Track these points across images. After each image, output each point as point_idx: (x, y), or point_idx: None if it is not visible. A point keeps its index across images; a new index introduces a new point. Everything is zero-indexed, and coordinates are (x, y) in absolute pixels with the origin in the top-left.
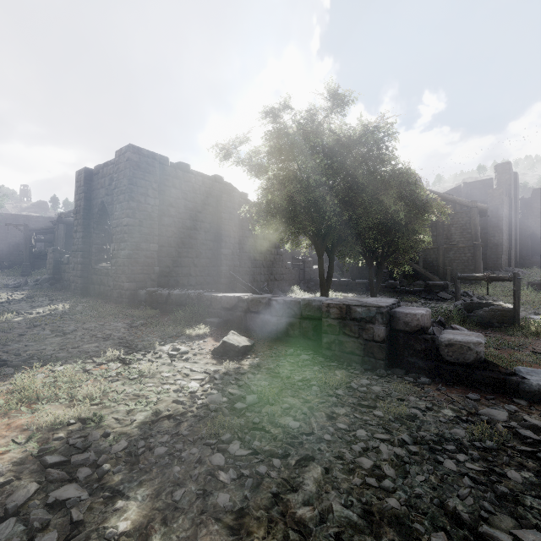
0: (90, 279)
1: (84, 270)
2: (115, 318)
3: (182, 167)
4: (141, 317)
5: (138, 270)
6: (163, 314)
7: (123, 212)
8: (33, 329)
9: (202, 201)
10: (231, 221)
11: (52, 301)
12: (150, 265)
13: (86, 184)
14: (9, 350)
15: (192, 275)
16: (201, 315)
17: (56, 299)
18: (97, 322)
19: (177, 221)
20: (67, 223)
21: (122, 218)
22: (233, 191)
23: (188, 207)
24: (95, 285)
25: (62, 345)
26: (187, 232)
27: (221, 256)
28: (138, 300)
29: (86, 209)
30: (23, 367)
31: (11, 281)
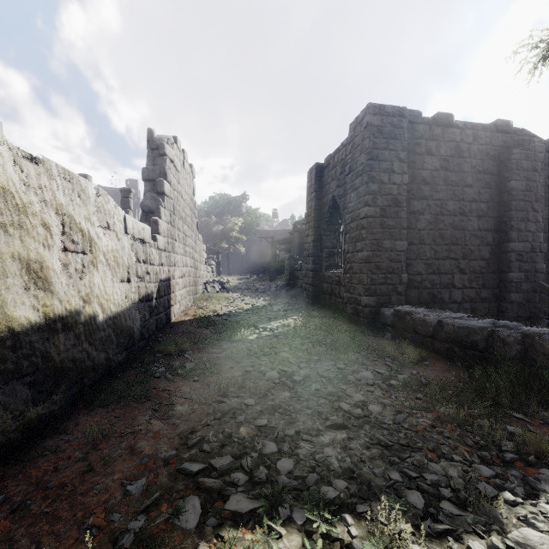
0: (321, 287)
1: (314, 278)
2: (357, 354)
3: (440, 121)
4: (397, 360)
5: (379, 279)
6: (431, 358)
7: (360, 201)
8: (261, 360)
9: (473, 168)
10: (528, 193)
11: (286, 311)
12: (394, 271)
13: (316, 182)
14: (224, 411)
15: (456, 286)
16: (547, 390)
17: (289, 310)
18: (334, 359)
19: (433, 205)
20: (300, 231)
21: (359, 209)
22: (530, 141)
23: (449, 181)
24: (326, 294)
25: (290, 418)
26: (448, 219)
27: (510, 255)
28: (380, 322)
29: (316, 209)
30: (219, 496)
31: (261, 286)
